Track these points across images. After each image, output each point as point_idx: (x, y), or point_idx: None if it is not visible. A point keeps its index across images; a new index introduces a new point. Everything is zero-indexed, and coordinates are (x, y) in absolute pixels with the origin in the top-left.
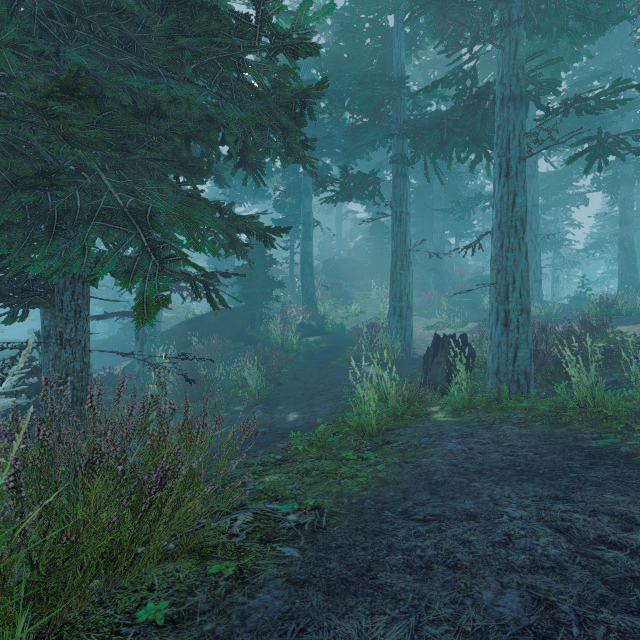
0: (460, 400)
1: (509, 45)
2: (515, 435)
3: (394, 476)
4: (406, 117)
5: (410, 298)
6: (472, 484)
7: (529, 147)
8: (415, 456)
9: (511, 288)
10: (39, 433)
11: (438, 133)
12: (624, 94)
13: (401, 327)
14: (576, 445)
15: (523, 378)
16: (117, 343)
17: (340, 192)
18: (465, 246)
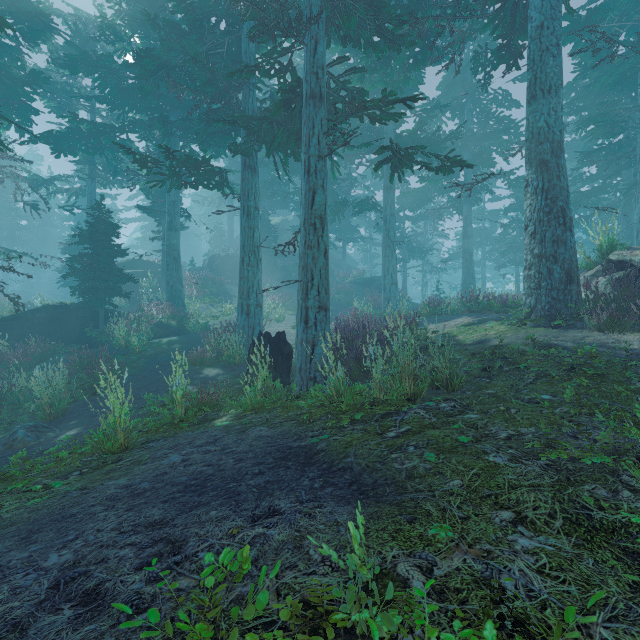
0: (253, 401)
1: (310, 42)
2: (253, 438)
3: (24, 514)
4: (256, 109)
5: (260, 296)
6: (99, 514)
7: (329, 147)
8: (111, 478)
9: (310, 285)
10: None
11: (268, 126)
12: (466, 128)
13: (248, 326)
14: (290, 445)
15: (320, 375)
16: None
17: (171, 176)
18: (286, 243)
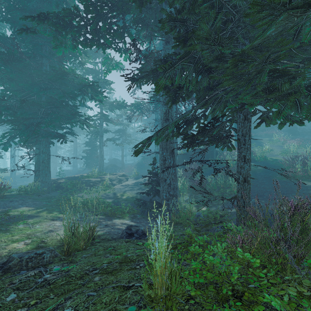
0: None
1: None
2: None
3: None
4: None
5: None
6: None
7: None
8: None
9: None
10: None
11: None
12: None
13: None
14: None
15: None
16: (141, 164)
17: None
18: None
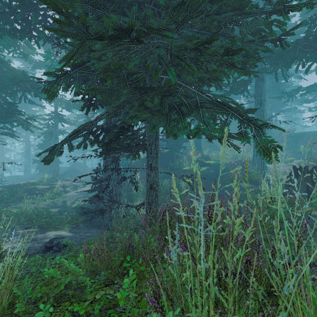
0: None
1: None
2: None
3: None
4: None
5: None
6: None
7: None
8: None
9: None
10: (208, 213)
11: (293, 53)
12: None
13: (261, 162)
14: None
15: None
16: None
17: (229, 91)
18: (315, 115)
